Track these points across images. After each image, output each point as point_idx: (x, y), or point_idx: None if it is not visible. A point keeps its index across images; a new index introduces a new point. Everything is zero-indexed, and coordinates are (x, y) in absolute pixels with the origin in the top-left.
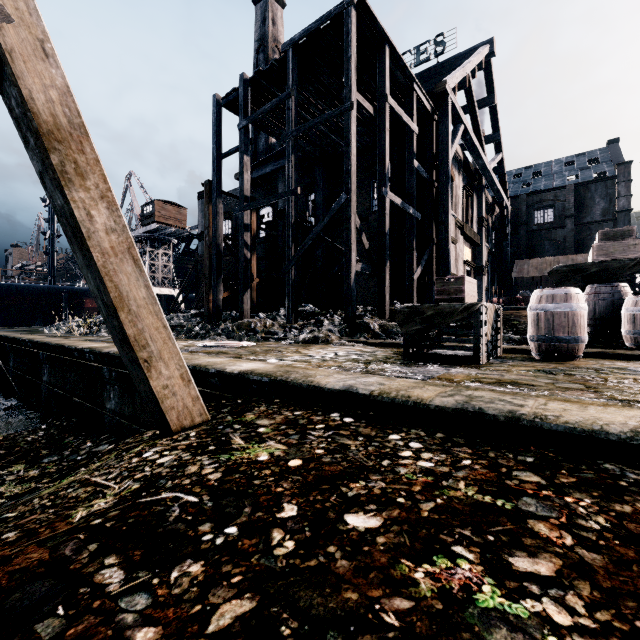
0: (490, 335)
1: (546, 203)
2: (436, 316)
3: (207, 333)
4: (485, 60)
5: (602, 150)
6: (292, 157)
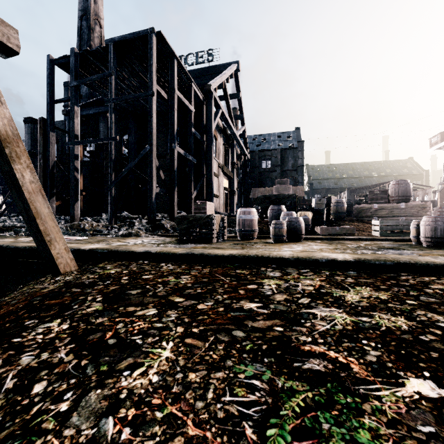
0: (218, 229)
1: (267, 157)
2: (194, 220)
3: None
4: (235, 72)
5: (293, 132)
6: (113, 115)
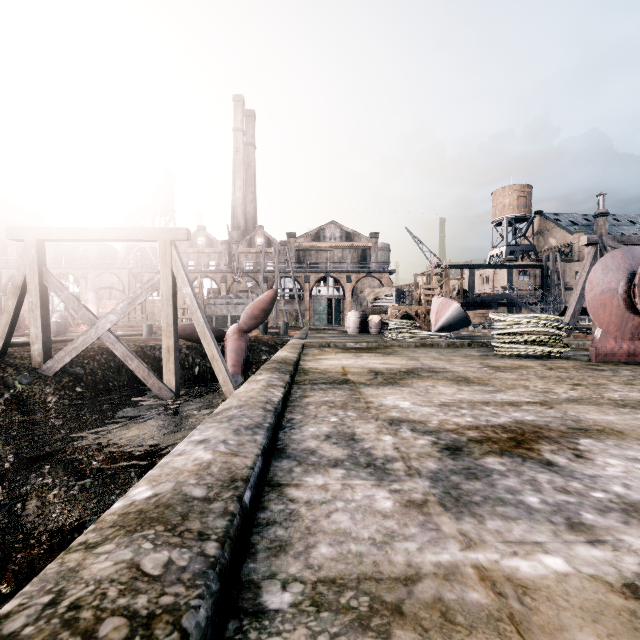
0: None
1: None
2: None
3: None
4: None
5: None
6: None
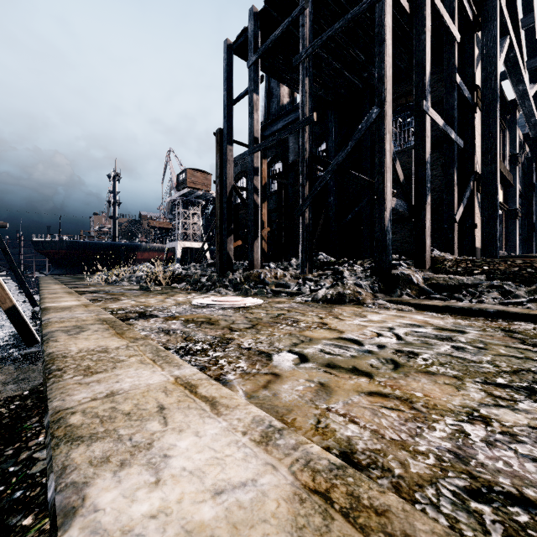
0: None
1: None
2: None
3: (213, 285)
4: None
5: None
6: (306, 81)
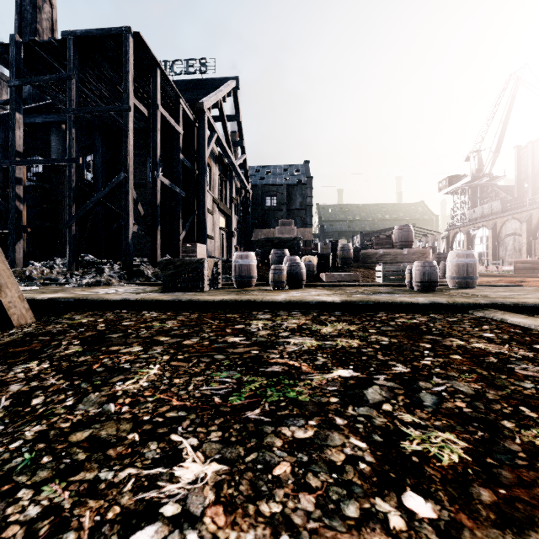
0: (211, 275)
1: (272, 193)
2: (182, 265)
3: None
4: (234, 90)
5: (302, 166)
6: (73, 130)
